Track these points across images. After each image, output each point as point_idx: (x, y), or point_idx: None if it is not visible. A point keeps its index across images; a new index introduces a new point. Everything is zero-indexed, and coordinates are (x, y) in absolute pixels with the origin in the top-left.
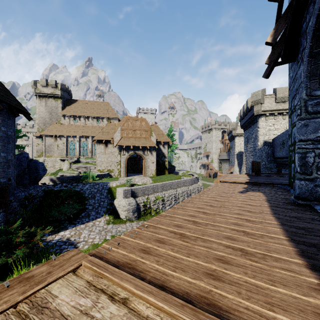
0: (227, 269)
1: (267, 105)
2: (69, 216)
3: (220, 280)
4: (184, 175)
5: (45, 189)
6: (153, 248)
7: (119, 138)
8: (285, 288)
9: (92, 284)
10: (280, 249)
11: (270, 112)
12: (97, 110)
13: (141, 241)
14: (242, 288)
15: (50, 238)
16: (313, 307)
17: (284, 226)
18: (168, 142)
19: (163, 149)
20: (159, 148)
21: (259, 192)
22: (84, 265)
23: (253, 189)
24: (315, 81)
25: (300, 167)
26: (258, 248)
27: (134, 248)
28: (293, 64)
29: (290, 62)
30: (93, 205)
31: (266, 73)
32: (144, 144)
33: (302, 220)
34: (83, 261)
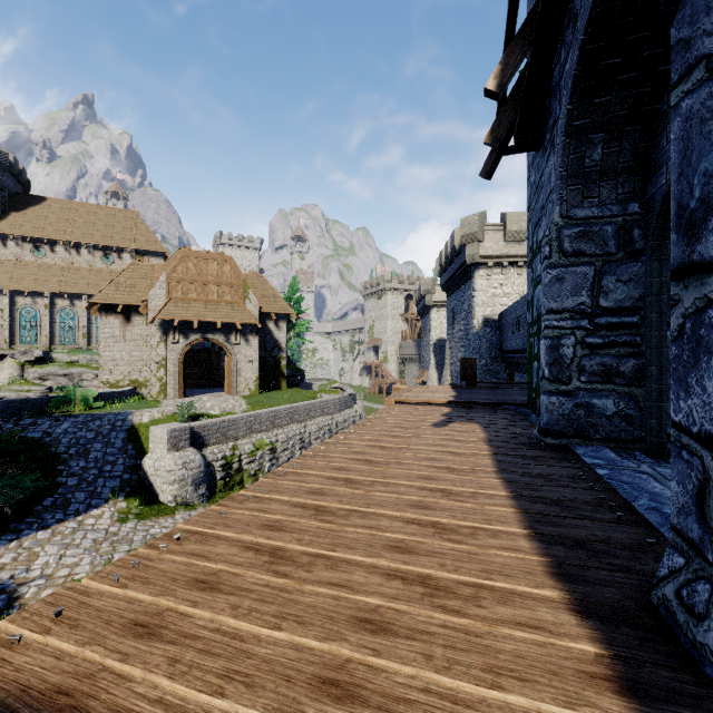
0: (380, 654)
1: (490, 246)
2: (2, 510)
3: (357, 698)
4: (324, 391)
5: None
6: (176, 611)
7: (162, 302)
8: (525, 691)
9: None
10: (512, 565)
11: (496, 260)
12: (106, 228)
13: (143, 593)
14: None
15: None
16: None
17: (521, 500)
18: (287, 314)
19: (277, 330)
20: (267, 329)
21: (474, 422)
22: None
23: (461, 416)
24: (576, 189)
25: (550, 367)
26: (464, 568)
27: (111, 621)
28: (536, 156)
29: (530, 149)
30: (80, 474)
31: (487, 168)
32: (228, 319)
33: (554, 481)
34: None
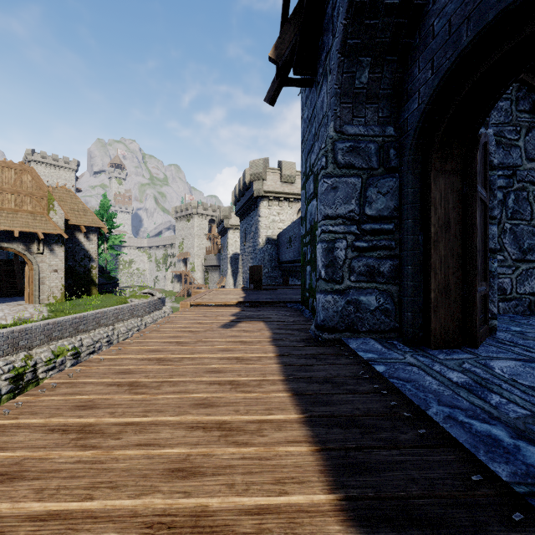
0: None
1: (271, 184)
2: None
3: None
4: (135, 296)
5: None
6: None
7: None
8: None
9: None
10: None
11: (275, 195)
12: None
13: None
14: None
15: None
16: None
17: (316, 424)
18: (99, 228)
19: (87, 242)
20: (76, 240)
21: (260, 321)
22: None
23: (249, 315)
24: (347, 107)
25: (326, 268)
26: None
27: None
28: (309, 95)
29: (306, 84)
30: None
31: (271, 94)
32: (28, 228)
33: (341, 386)
34: None
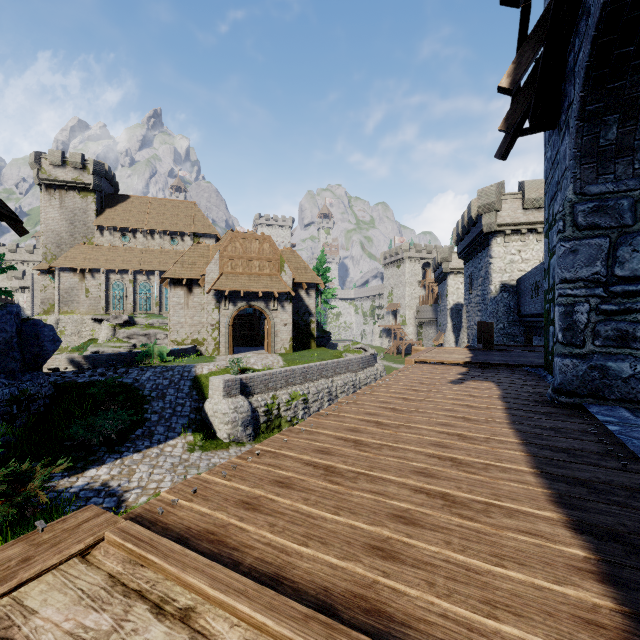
0: (412, 537)
1: (508, 214)
2: (109, 436)
3: (397, 559)
4: (349, 351)
5: (58, 381)
6: (267, 498)
7: (216, 276)
8: (523, 570)
9: (120, 581)
10: (518, 493)
11: (513, 228)
12: (172, 217)
13: (243, 485)
14: (438, 574)
15: (66, 484)
16: (573, 605)
17: (531, 446)
18: (316, 284)
19: (307, 298)
20: (299, 297)
21: (489, 381)
22: (107, 539)
23: (477, 375)
24: (590, 167)
25: (563, 332)
26: (476, 491)
27: (227, 499)
28: (552, 134)
29: (546, 129)
30: (160, 412)
31: (502, 150)
32: (267, 288)
33: (564, 434)
34: (107, 531)
